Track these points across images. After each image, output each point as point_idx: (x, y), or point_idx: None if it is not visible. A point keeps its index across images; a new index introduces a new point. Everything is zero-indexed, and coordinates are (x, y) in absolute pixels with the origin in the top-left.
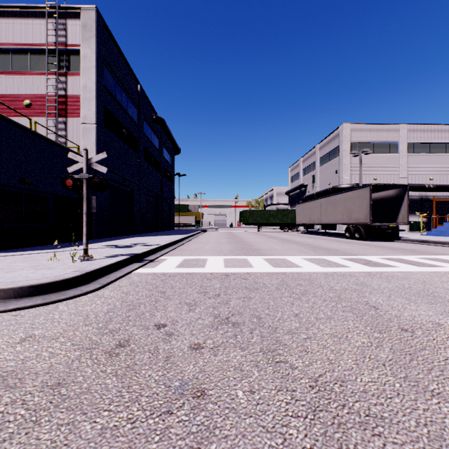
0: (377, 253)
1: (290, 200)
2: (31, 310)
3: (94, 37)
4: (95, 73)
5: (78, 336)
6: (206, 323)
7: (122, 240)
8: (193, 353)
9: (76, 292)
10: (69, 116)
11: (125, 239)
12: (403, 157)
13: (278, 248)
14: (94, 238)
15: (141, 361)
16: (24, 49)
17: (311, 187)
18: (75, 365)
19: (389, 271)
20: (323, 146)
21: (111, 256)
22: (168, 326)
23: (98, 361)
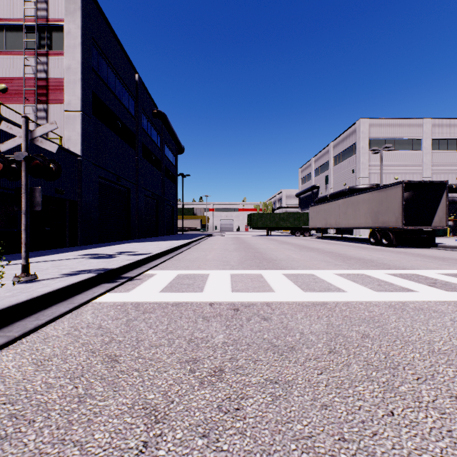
0: (429, 266)
1: (300, 203)
2: None
3: (79, 10)
4: (81, 52)
5: None
6: None
7: (111, 247)
8: None
9: None
10: (51, 102)
11: (115, 246)
12: (427, 155)
13: (297, 257)
14: (79, 244)
15: None
16: None
17: (324, 189)
18: None
19: None
20: (338, 144)
21: (72, 273)
22: None
23: None
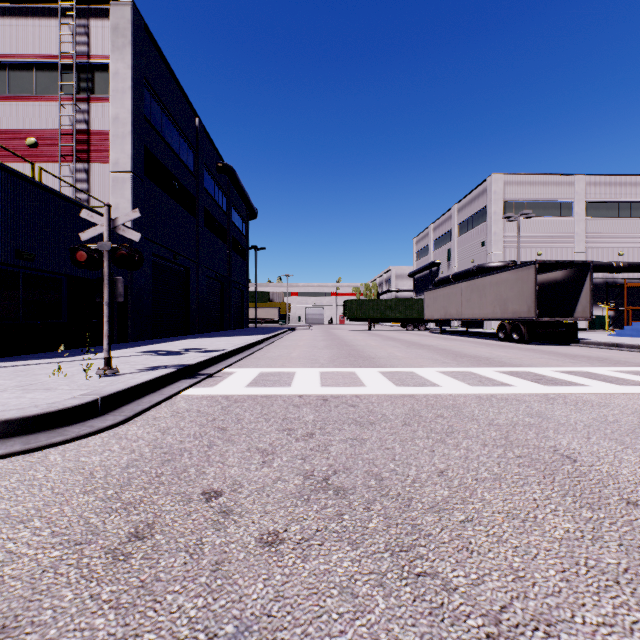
0: (550, 363)
1: (415, 286)
2: (2, 462)
3: (129, 45)
4: (131, 98)
5: (66, 515)
6: (290, 489)
7: (170, 343)
8: (264, 555)
9: (82, 431)
10: (93, 161)
11: (175, 342)
12: (580, 222)
13: (400, 355)
14: (129, 340)
15: (168, 573)
16: (28, 63)
17: (445, 266)
18: (45, 581)
19: (575, 393)
20: (464, 208)
21: (149, 369)
22: (225, 495)
23: (90, 573)
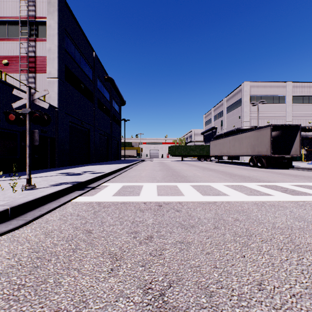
0: (285, 180)
1: (204, 139)
2: None
3: (56, 11)
4: (57, 39)
5: None
6: (129, 311)
7: (77, 168)
8: None
9: None
10: (38, 72)
11: (80, 167)
12: (289, 106)
13: (200, 174)
14: (56, 166)
15: None
16: (3, 21)
17: (220, 129)
18: None
19: None
20: (229, 99)
21: (56, 184)
22: None
23: None
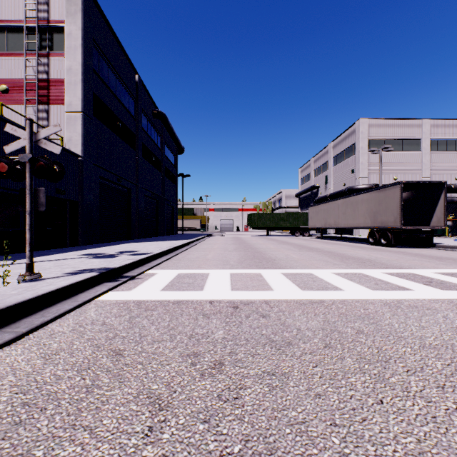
0: (426, 265)
1: (300, 203)
2: None
3: (80, 11)
4: (81, 53)
5: None
6: None
7: (111, 246)
8: None
9: None
10: (52, 103)
11: (115, 245)
12: (426, 155)
13: (296, 256)
14: (80, 244)
15: None
16: (1, 26)
17: (323, 189)
18: None
19: None
20: (337, 145)
21: (74, 272)
22: None
23: None
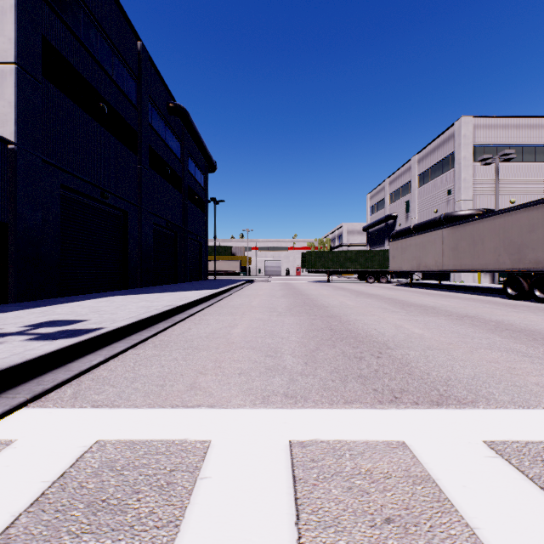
0: None
1: (369, 239)
2: None
3: None
4: None
5: None
6: None
7: (59, 306)
8: None
9: None
10: None
11: (73, 303)
12: None
13: (423, 332)
14: (11, 300)
15: None
16: None
17: (403, 219)
18: None
19: None
20: (425, 157)
21: None
22: None
23: None
